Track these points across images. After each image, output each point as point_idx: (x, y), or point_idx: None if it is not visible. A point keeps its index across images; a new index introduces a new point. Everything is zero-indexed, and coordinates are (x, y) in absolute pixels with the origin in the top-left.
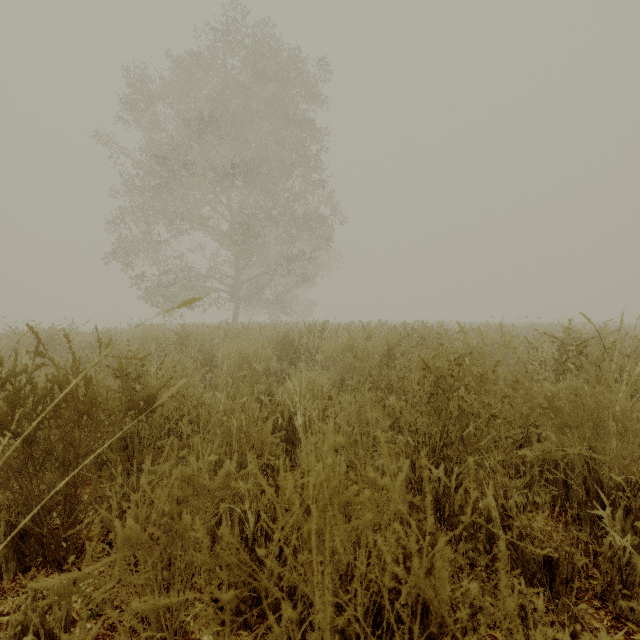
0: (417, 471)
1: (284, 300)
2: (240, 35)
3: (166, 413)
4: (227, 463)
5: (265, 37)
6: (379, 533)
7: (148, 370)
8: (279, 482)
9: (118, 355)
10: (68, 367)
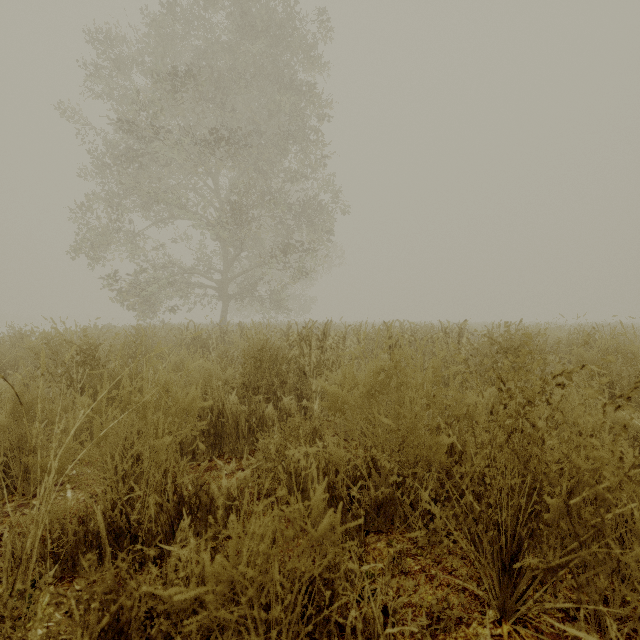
0: None
1: (280, 298)
2: None
3: None
4: None
5: None
6: None
7: None
8: None
9: None
10: None
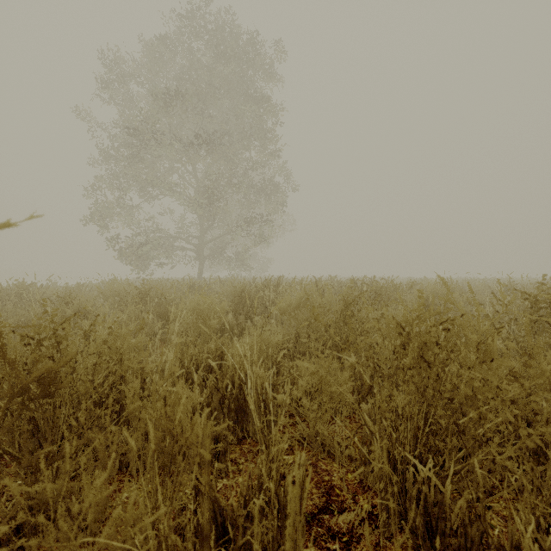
0: (398, 468)
1: (243, 258)
2: (204, 21)
3: (83, 390)
4: (117, 512)
5: (226, 22)
6: (350, 549)
7: (65, 335)
8: (226, 466)
9: (77, 309)
10: (27, 321)
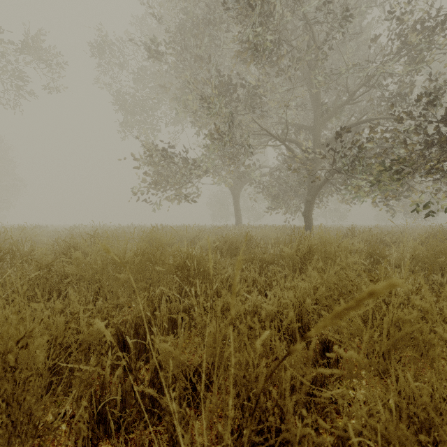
0: None
1: None
2: None
3: None
4: None
5: None
6: None
7: None
8: None
9: None
10: None
